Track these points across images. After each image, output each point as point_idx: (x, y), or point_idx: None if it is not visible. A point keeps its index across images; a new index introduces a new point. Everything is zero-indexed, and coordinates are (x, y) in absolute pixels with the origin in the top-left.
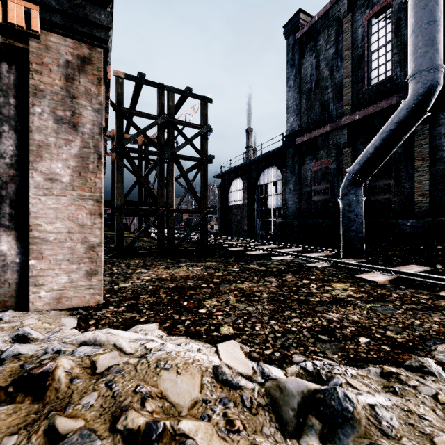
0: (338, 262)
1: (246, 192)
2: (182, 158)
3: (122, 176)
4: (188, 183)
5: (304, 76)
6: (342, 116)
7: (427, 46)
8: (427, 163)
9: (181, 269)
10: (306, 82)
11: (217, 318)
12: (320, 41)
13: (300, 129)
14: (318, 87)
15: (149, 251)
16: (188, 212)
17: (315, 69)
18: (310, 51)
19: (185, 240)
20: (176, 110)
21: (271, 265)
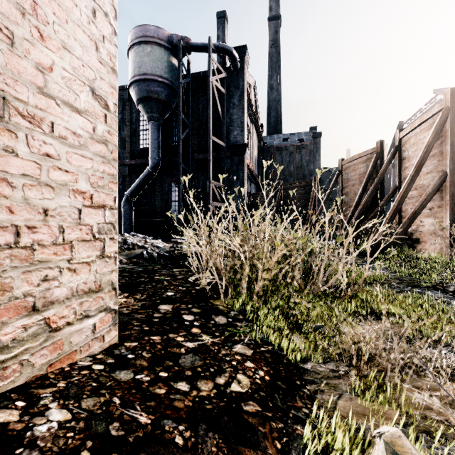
0: None
1: None
2: None
3: None
4: None
5: None
6: (126, 158)
7: (155, 148)
8: (161, 194)
9: None
10: None
11: None
12: None
13: None
14: None
15: None
16: None
17: None
18: None
19: None
20: None
21: None
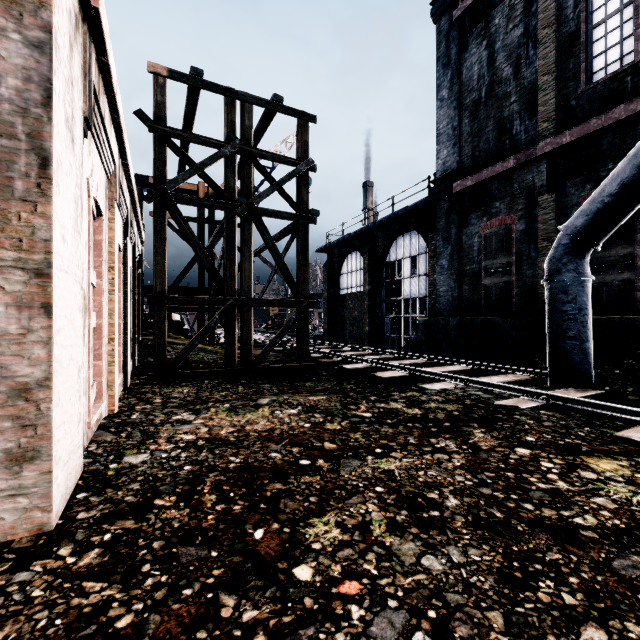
0: (556, 398)
1: (368, 273)
2: (266, 214)
3: (163, 244)
4: (275, 257)
5: (468, 81)
6: (537, 141)
7: None
8: None
9: (260, 413)
10: (470, 90)
11: (350, 620)
12: (495, 18)
13: (460, 168)
14: (491, 97)
15: (210, 370)
16: (276, 304)
17: (486, 66)
18: (477, 38)
19: (273, 350)
20: (256, 139)
21: (430, 403)
